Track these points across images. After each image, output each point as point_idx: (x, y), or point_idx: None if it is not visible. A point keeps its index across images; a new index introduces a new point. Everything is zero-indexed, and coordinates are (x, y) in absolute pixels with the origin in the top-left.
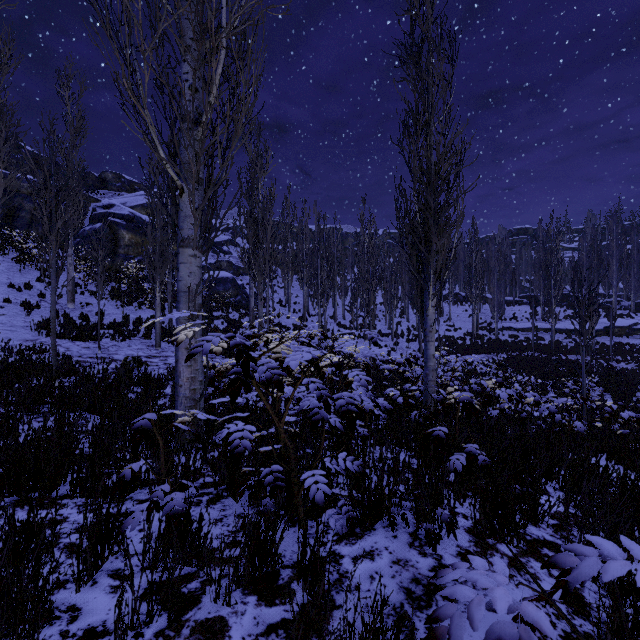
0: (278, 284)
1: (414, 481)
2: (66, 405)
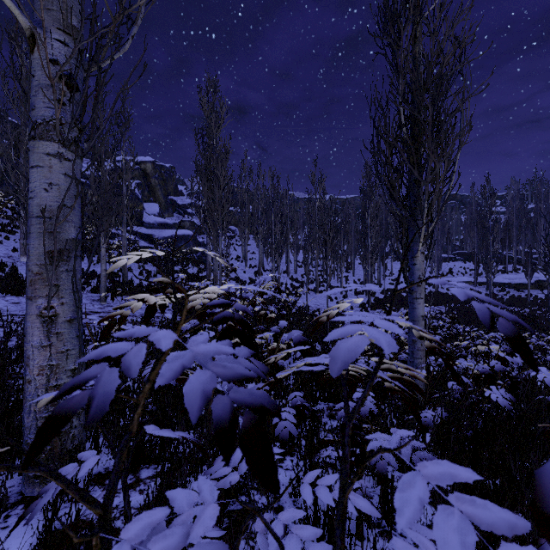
0: (236, 242)
1: None
2: None
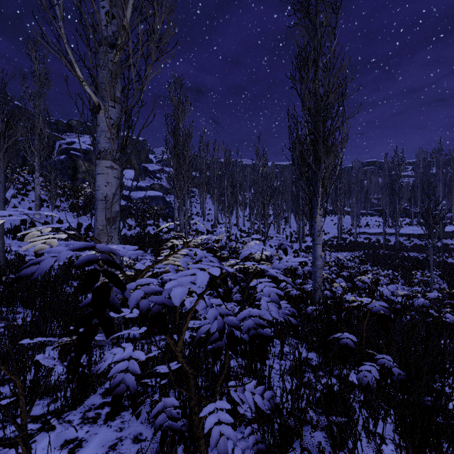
0: (196, 201)
1: (322, 392)
2: (2, 301)
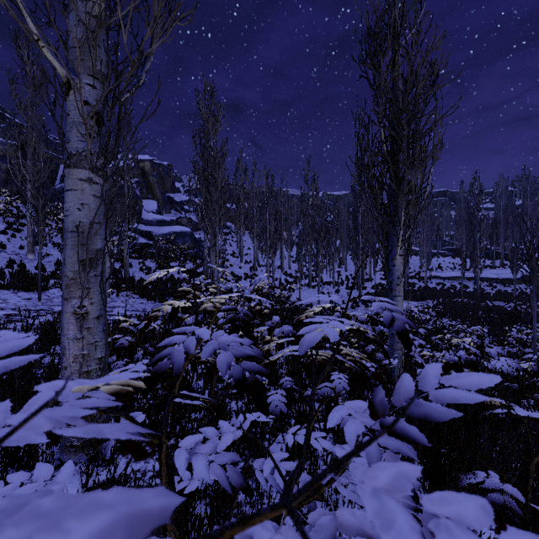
0: (232, 238)
1: None
2: None
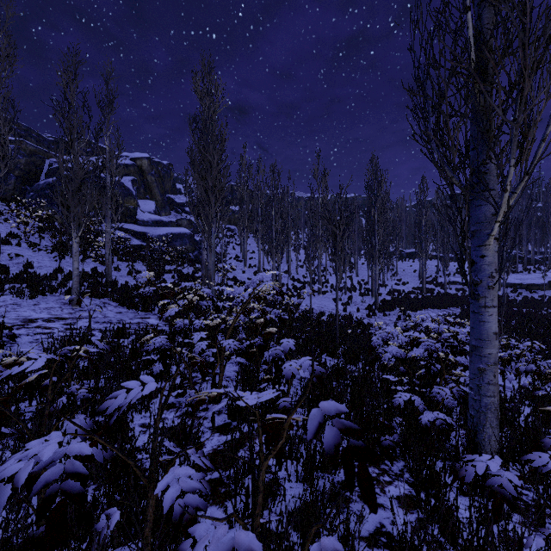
0: (236, 241)
1: None
2: None
